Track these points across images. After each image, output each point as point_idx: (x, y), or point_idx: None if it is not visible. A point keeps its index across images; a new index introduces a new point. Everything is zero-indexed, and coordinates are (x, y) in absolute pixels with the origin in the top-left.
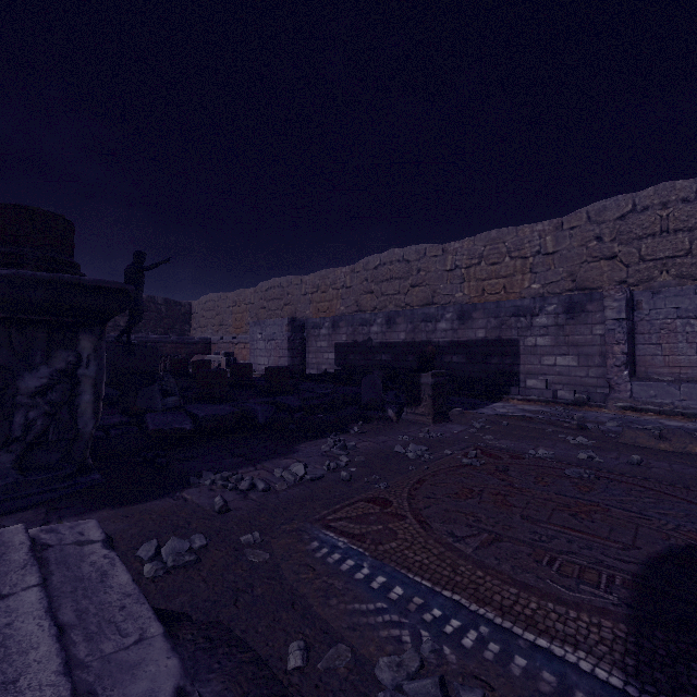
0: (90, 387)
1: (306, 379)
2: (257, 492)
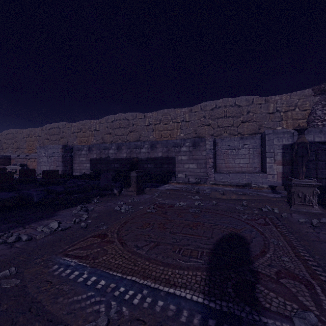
0: None
1: (73, 177)
2: (21, 242)
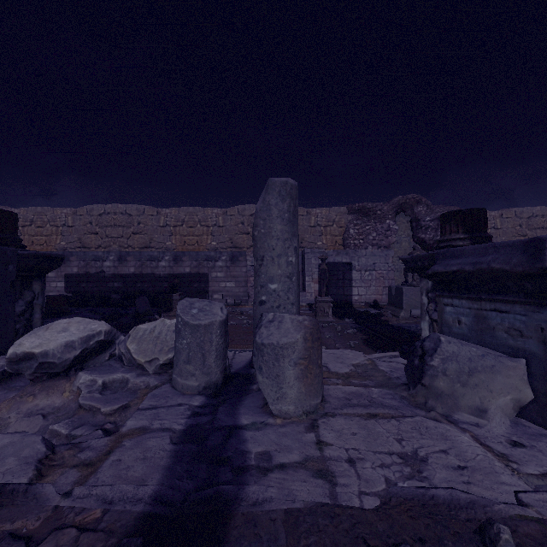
0: (39, 310)
1: None
2: None
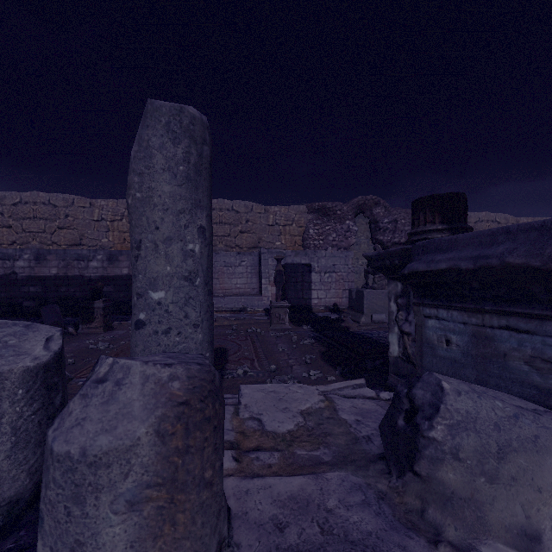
0: None
1: None
2: None
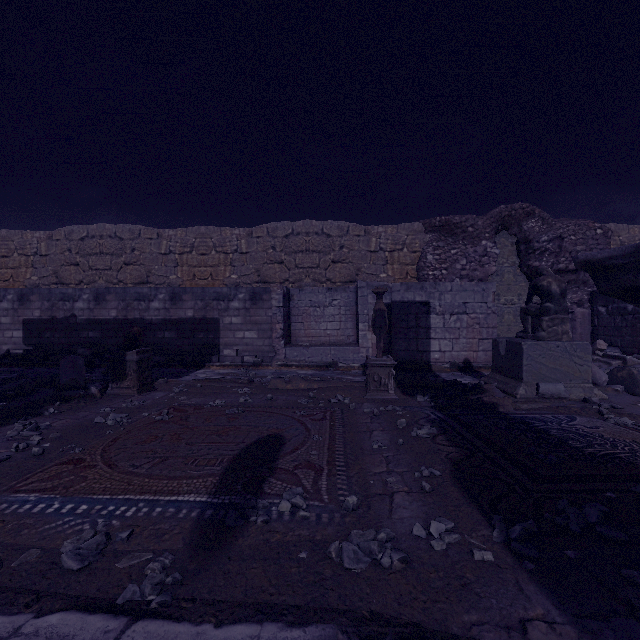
0: None
1: None
2: None
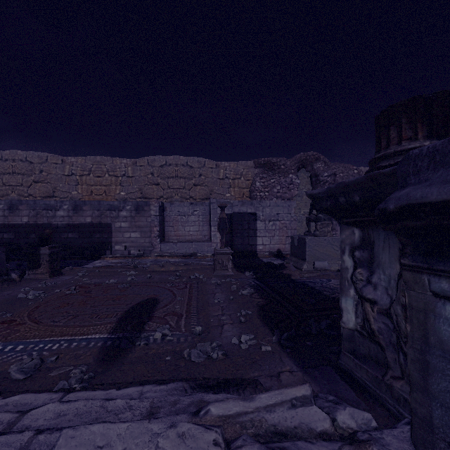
0: None
1: None
2: None
